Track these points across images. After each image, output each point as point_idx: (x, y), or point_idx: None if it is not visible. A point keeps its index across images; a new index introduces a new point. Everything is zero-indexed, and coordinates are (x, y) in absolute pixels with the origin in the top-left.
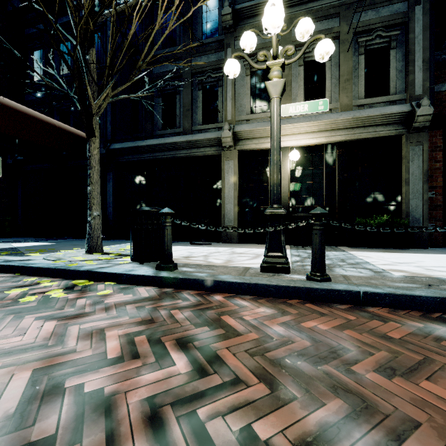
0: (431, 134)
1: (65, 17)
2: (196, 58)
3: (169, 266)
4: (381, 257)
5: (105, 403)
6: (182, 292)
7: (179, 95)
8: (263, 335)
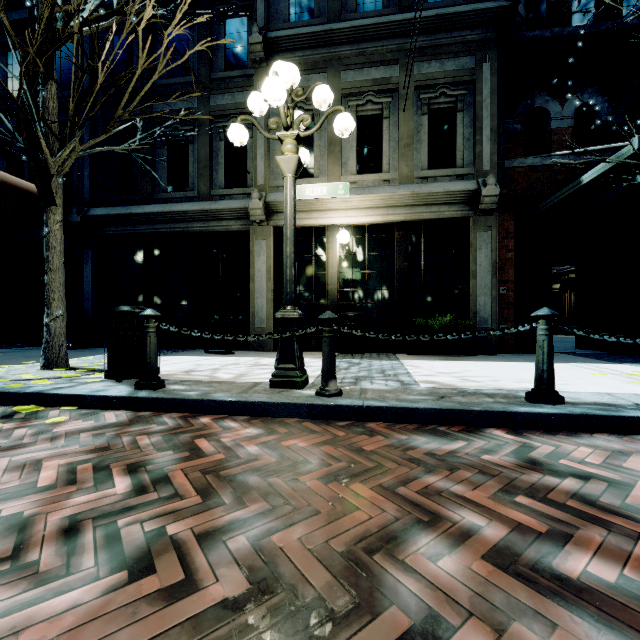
0: (503, 218)
1: (15, 13)
2: (217, 96)
3: (152, 384)
4: (431, 366)
5: (22, 523)
6: (163, 415)
7: (192, 145)
8: (231, 455)
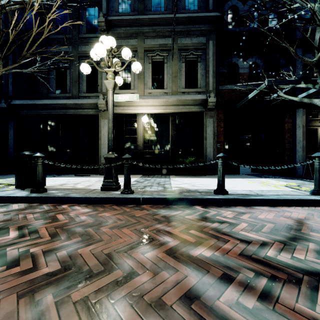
0: (218, 112)
1: None
2: (82, 46)
3: (39, 190)
4: (182, 180)
5: None
6: (44, 205)
7: (69, 70)
8: (72, 220)
